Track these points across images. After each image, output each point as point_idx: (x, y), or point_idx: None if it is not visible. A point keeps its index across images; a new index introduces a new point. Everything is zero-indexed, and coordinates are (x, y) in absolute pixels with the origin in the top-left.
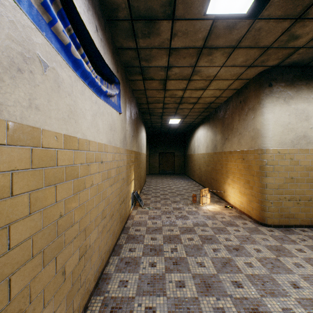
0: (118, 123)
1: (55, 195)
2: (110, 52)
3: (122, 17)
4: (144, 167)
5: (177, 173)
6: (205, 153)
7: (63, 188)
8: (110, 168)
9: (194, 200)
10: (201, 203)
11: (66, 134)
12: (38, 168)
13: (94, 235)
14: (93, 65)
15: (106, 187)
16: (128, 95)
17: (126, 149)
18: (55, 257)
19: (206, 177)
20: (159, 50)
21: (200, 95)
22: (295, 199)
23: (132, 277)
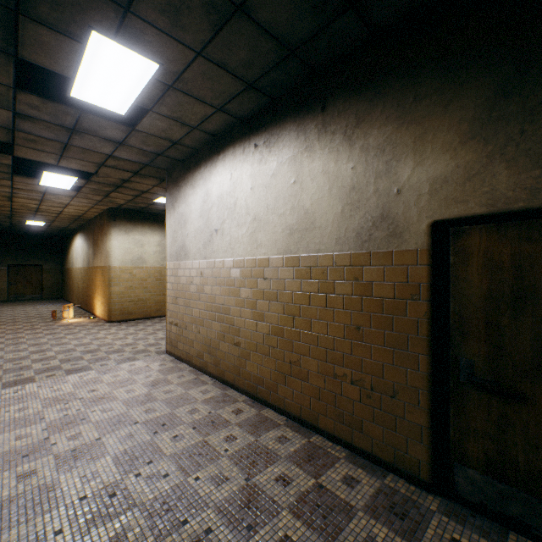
0: None
1: None
2: None
3: None
4: None
5: (50, 298)
6: (82, 268)
7: None
8: None
9: (55, 316)
10: (64, 319)
11: None
12: None
13: None
14: None
15: None
16: None
17: None
18: None
19: (84, 295)
20: (2, 186)
21: (62, 210)
22: (134, 301)
23: None
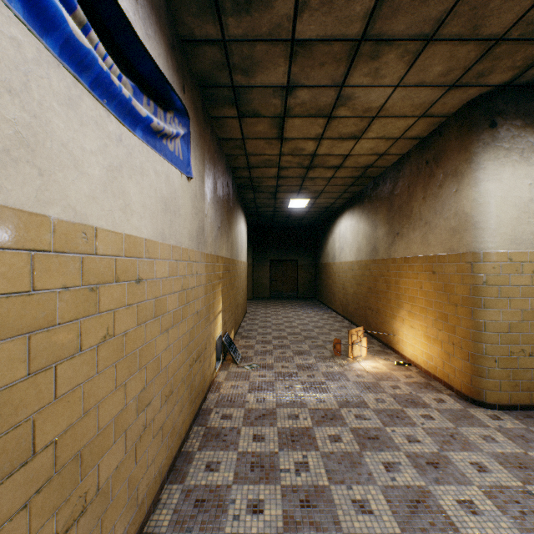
0: (185, 198)
1: None
2: (164, 40)
3: None
4: (243, 287)
5: (303, 297)
6: (354, 262)
7: None
8: (163, 293)
9: (338, 350)
10: (349, 356)
11: None
12: None
13: (112, 457)
14: (110, 47)
15: (153, 336)
16: (209, 146)
17: (204, 254)
18: None
19: (357, 305)
20: (270, 46)
21: (349, 151)
22: None
23: None
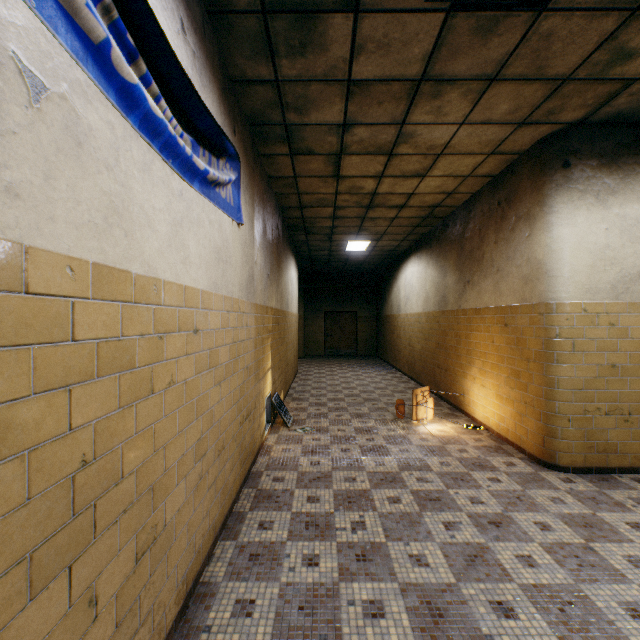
0: (236, 246)
1: (67, 412)
2: (217, 86)
3: (242, 6)
4: (294, 342)
5: (363, 355)
6: (421, 313)
7: (92, 393)
8: (216, 345)
9: (401, 412)
10: (414, 419)
11: (99, 262)
12: (15, 346)
13: (175, 499)
14: (174, 109)
15: (207, 387)
16: (258, 186)
17: (254, 304)
18: (66, 568)
19: (424, 363)
20: (326, 86)
21: (413, 189)
22: (619, 412)
23: (264, 592)
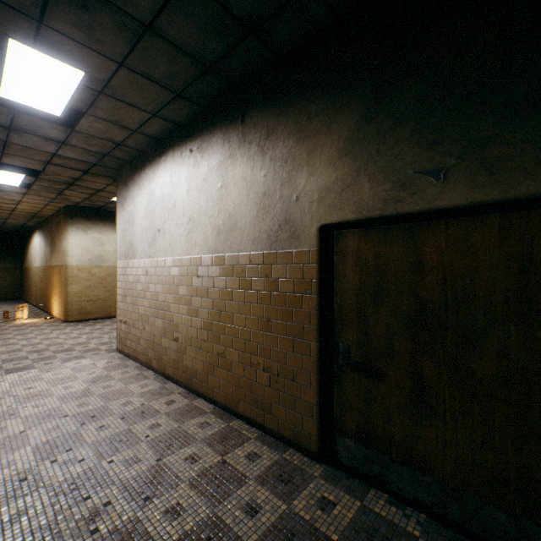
0: None
1: None
2: None
3: None
4: None
5: (7, 299)
6: (41, 267)
7: None
8: None
9: (7, 316)
10: (18, 320)
11: None
12: None
13: None
14: None
15: None
16: None
17: None
18: None
19: (42, 295)
20: None
21: (15, 207)
22: (93, 300)
23: None
